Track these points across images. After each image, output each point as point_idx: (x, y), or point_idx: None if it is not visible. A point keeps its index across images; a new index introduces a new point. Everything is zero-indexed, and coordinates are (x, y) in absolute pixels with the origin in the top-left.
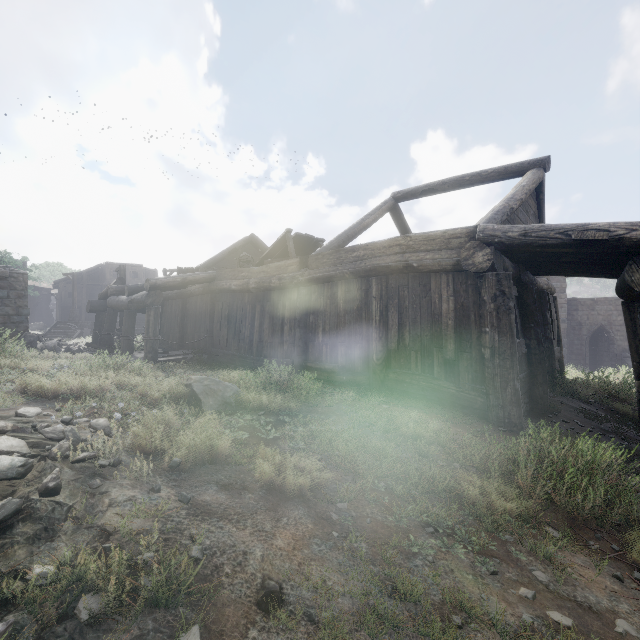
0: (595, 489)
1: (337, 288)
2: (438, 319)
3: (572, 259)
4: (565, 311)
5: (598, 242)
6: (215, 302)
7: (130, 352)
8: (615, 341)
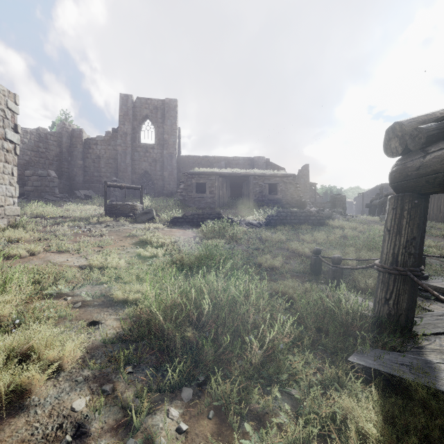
0: None
1: None
2: None
3: None
4: None
5: None
6: None
7: None
8: None
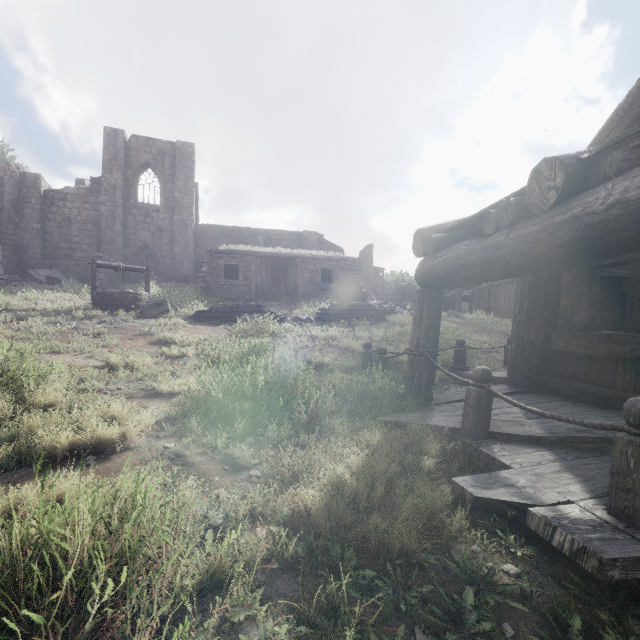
0: None
1: None
2: None
3: None
4: None
5: None
6: (490, 292)
7: None
8: None
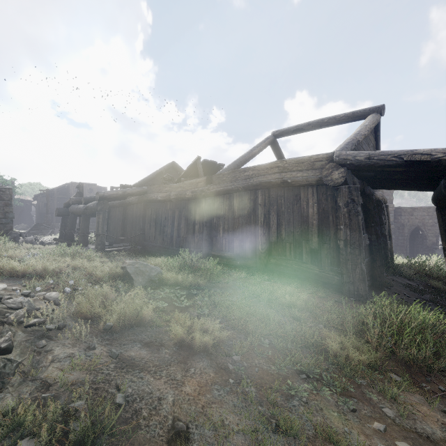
0: (425, 344)
1: (233, 198)
2: (306, 220)
3: (402, 176)
4: (392, 216)
5: (423, 163)
6: (146, 209)
7: (85, 244)
8: (427, 237)
